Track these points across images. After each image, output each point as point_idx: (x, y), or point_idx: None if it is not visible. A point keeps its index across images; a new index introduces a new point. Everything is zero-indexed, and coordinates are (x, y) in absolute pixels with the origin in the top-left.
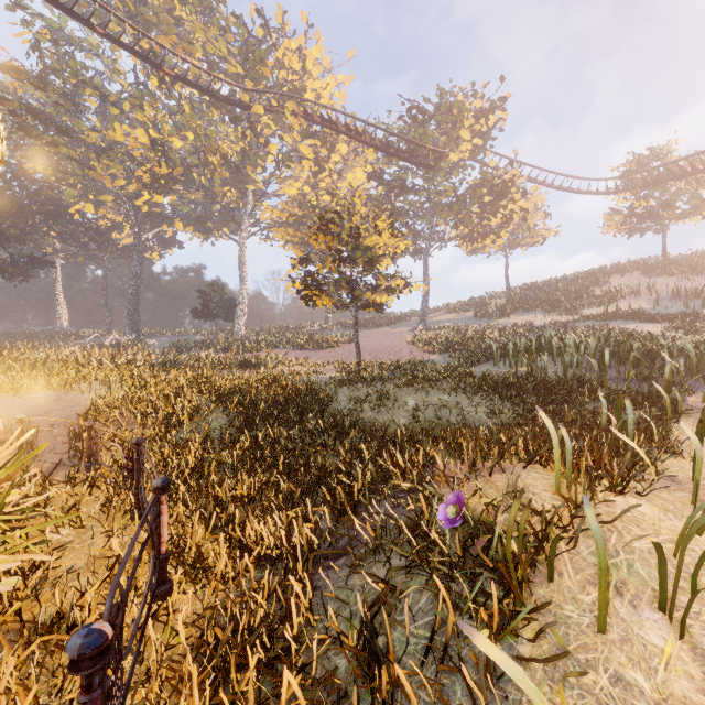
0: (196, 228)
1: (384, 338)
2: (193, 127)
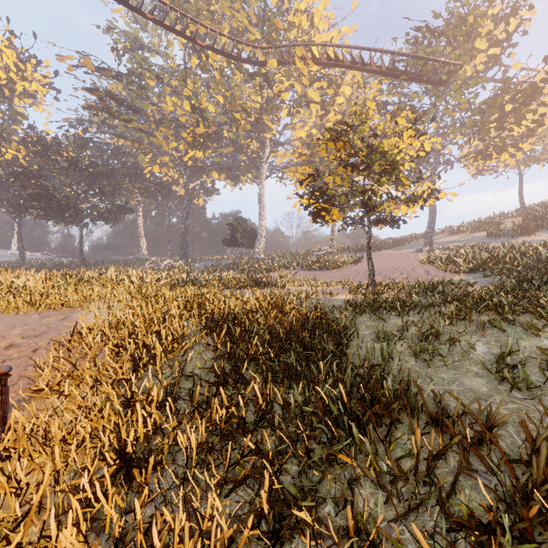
0: (227, 176)
1: (390, 259)
2: (222, 92)
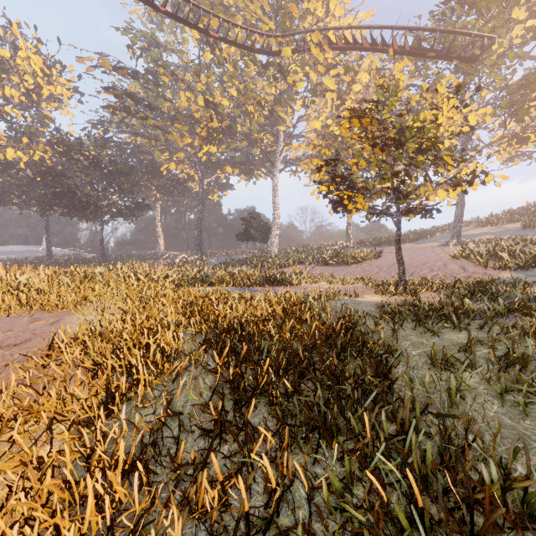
0: (241, 171)
1: (413, 253)
2: (236, 85)
